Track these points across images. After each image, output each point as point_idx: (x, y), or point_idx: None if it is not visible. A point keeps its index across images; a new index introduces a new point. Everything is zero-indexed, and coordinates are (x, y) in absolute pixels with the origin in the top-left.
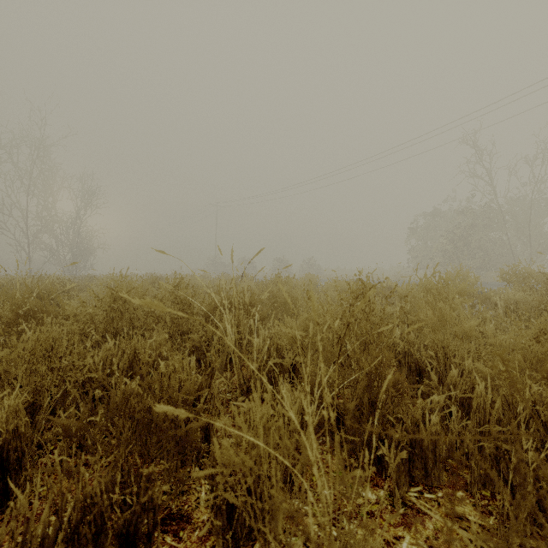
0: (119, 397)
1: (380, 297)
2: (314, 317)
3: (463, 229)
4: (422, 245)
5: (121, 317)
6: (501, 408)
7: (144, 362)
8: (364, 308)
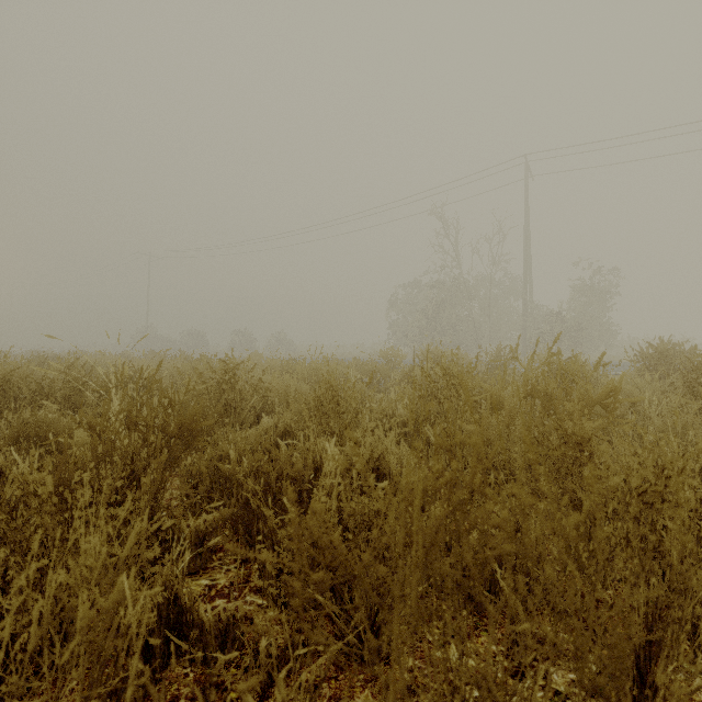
0: (17, 431)
1: (277, 373)
2: (127, 375)
3: (437, 305)
4: (403, 319)
5: (4, 396)
6: (274, 429)
7: (33, 427)
8: (228, 379)
